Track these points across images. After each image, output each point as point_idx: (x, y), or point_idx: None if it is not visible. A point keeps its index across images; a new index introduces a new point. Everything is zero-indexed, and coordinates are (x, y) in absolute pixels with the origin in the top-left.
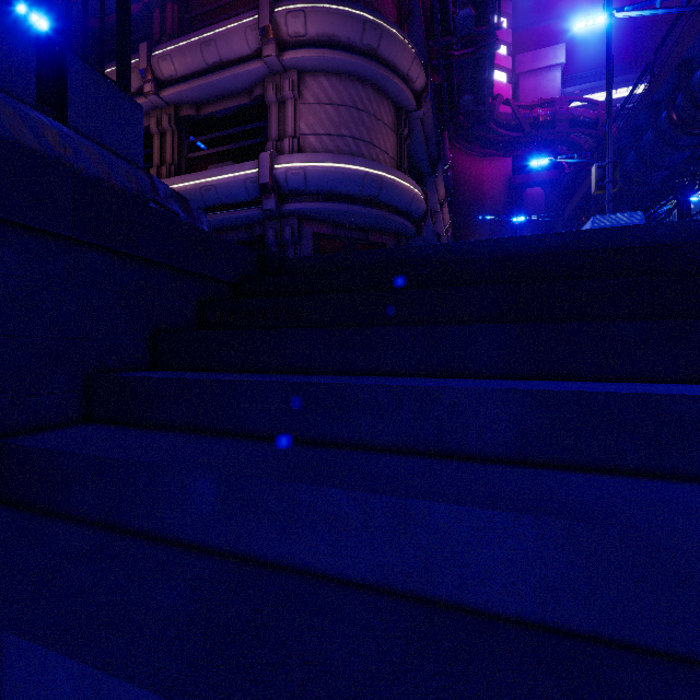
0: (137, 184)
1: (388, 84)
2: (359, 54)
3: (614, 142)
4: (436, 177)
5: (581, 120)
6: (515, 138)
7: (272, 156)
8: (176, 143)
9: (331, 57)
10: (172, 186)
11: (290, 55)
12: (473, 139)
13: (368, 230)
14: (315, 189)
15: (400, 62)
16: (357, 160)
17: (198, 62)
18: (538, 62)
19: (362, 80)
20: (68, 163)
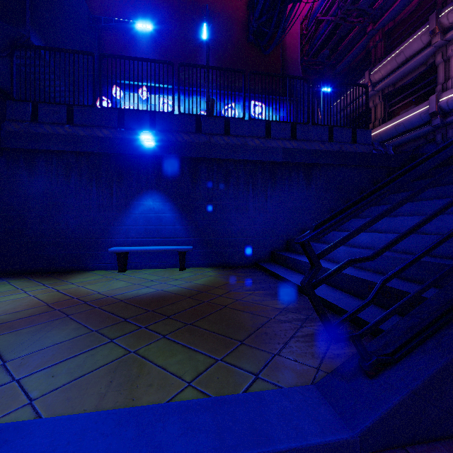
0: (370, 149)
1: None
2: None
3: None
4: None
5: None
6: None
7: (437, 96)
8: (382, 108)
9: None
10: (380, 130)
11: (451, 33)
12: None
13: None
14: None
15: None
16: None
17: (393, 66)
18: None
19: None
20: (357, 151)
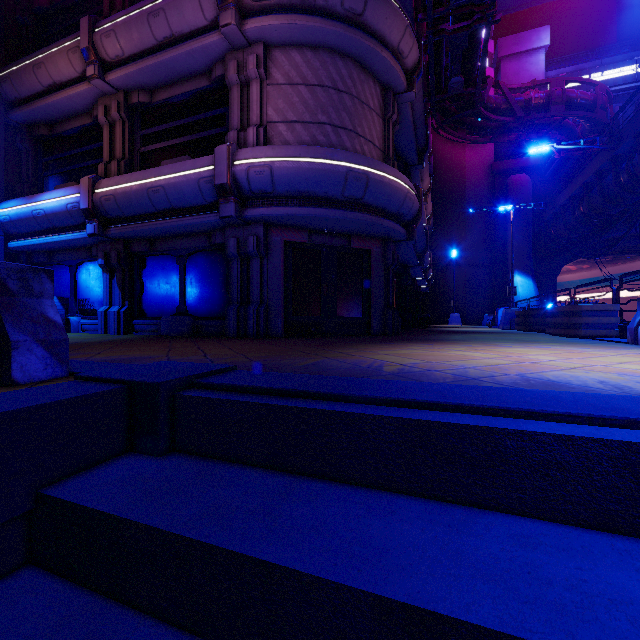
0: None
1: (375, 59)
2: (339, 20)
3: (631, 125)
4: (423, 167)
5: (578, 103)
6: (505, 123)
7: (231, 150)
8: (127, 135)
9: (305, 24)
10: (116, 186)
11: (253, 23)
12: (458, 125)
13: (349, 235)
14: (284, 191)
15: (390, 32)
16: (337, 153)
17: (146, 38)
18: (521, 45)
19: (343, 54)
20: None
